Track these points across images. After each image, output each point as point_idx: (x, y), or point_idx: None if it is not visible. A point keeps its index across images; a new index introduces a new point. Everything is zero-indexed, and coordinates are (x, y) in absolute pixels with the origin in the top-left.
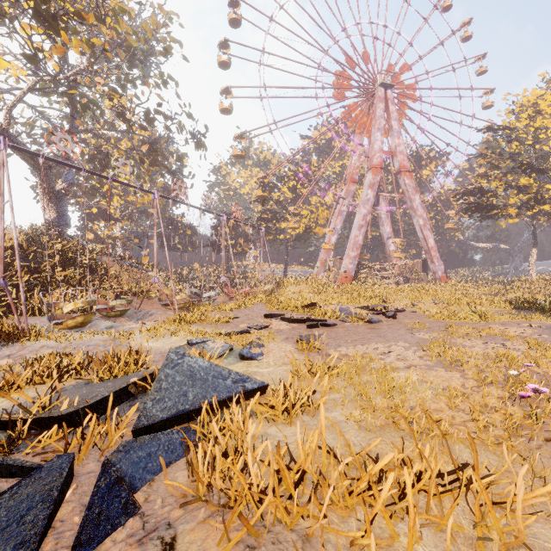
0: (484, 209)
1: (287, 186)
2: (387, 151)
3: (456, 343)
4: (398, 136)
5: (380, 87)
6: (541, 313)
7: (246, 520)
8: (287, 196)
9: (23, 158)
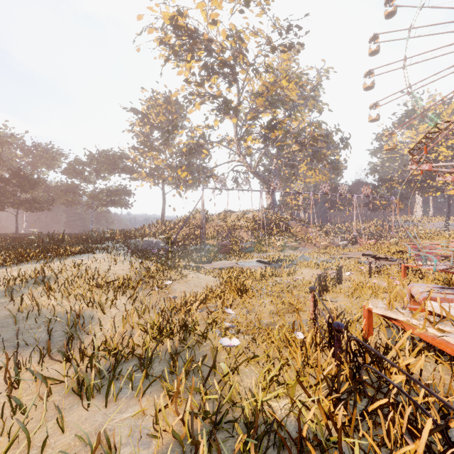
0: None
1: (445, 145)
2: None
3: None
4: None
5: None
6: None
7: (298, 263)
8: (446, 154)
9: (260, 180)
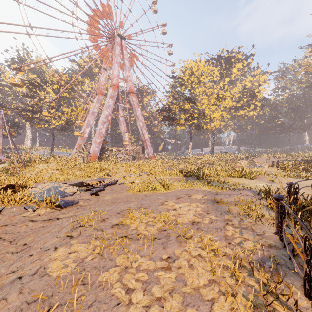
0: (170, 119)
1: (51, 88)
2: (122, 78)
3: (98, 296)
4: (128, 70)
5: (118, 36)
6: (198, 179)
7: None
8: (52, 96)
9: None
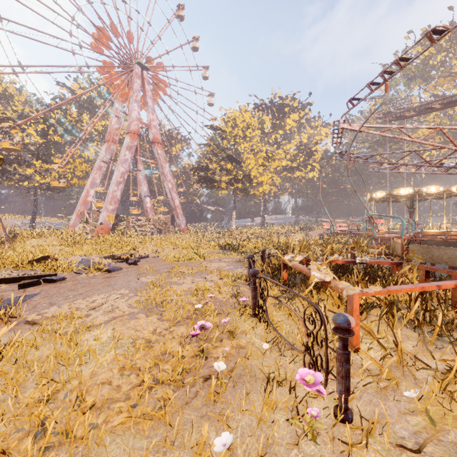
0: (209, 181)
1: (35, 128)
2: (144, 123)
3: (172, 283)
4: (152, 112)
5: (137, 65)
6: (234, 251)
7: None
8: (35, 140)
9: None
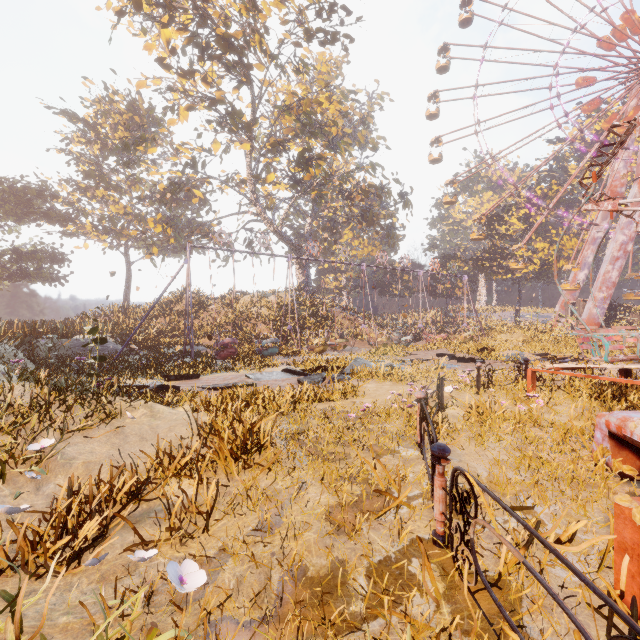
0: None
1: (516, 216)
2: None
3: None
4: None
5: None
6: None
7: (355, 373)
8: (518, 228)
9: (288, 246)
